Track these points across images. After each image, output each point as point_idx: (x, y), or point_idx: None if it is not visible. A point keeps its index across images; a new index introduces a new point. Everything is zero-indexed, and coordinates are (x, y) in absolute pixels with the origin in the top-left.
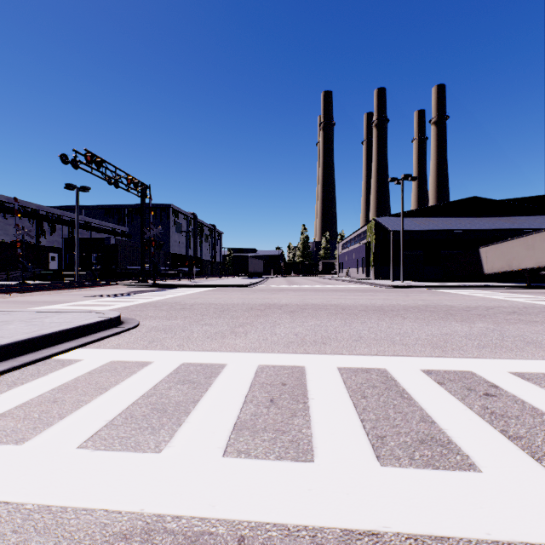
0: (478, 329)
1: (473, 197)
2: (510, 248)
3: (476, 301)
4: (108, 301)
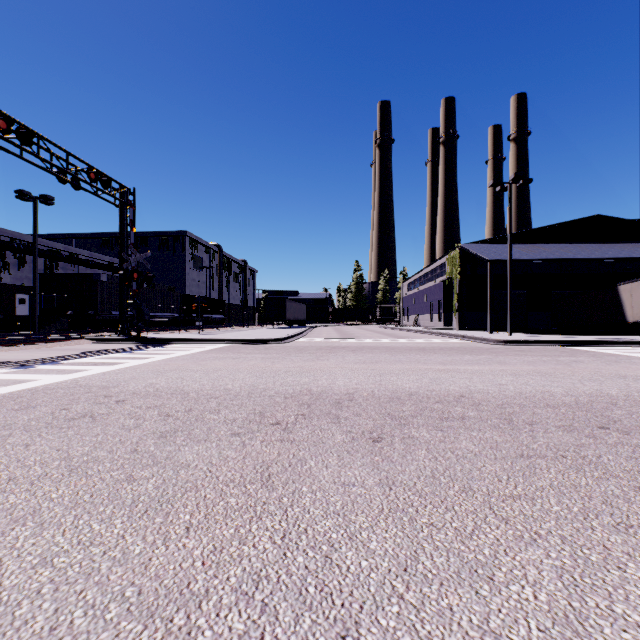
0: None
1: (596, 215)
2: None
3: None
4: None
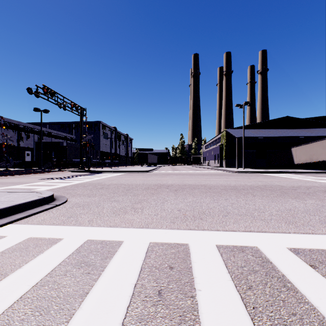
0: (310, 205)
1: (286, 116)
2: (311, 148)
3: (296, 182)
4: (54, 182)
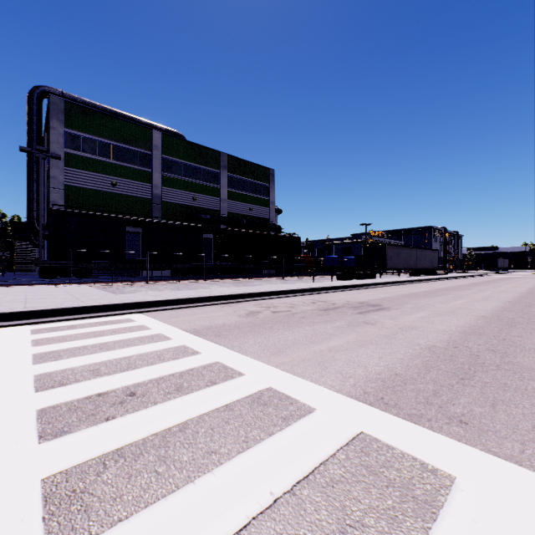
0: None
1: None
2: None
3: None
4: None
